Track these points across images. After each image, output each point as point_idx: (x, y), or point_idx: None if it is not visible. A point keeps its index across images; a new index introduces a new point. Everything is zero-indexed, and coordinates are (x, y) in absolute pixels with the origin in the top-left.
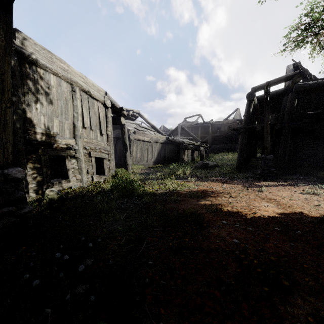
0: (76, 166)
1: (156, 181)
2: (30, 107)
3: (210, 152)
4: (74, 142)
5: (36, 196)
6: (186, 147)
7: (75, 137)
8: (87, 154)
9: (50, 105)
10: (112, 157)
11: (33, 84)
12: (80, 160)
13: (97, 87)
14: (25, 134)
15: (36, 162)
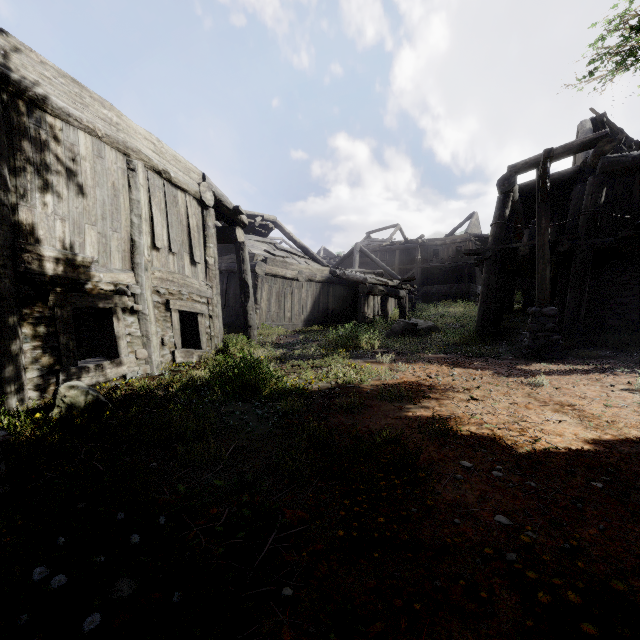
0: (136, 331)
1: (309, 362)
2: (30, 200)
3: (419, 300)
4: (133, 278)
5: (43, 397)
6: (371, 290)
7: (135, 268)
8: (161, 304)
9: (77, 198)
10: (216, 310)
11: (36, 150)
12: (146, 318)
13: (184, 163)
14: (16, 260)
15: (43, 323)
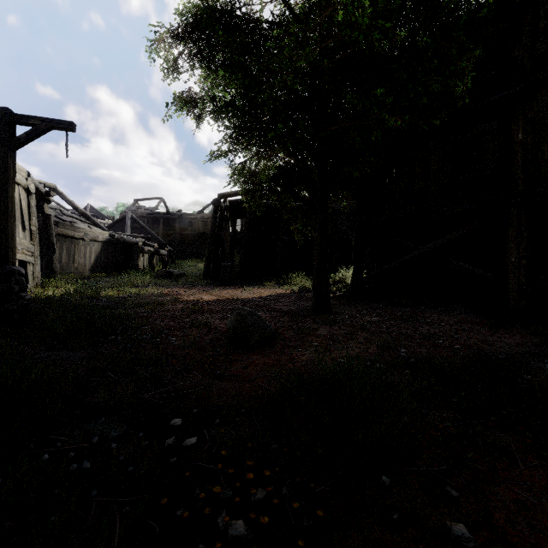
0: None
1: (111, 289)
2: None
3: (178, 257)
4: None
5: None
6: (142, 250)
7: None
8: None
9: None
10: (37, 260)
11: None
12: None
13: (18, 166)
14: None
15: None
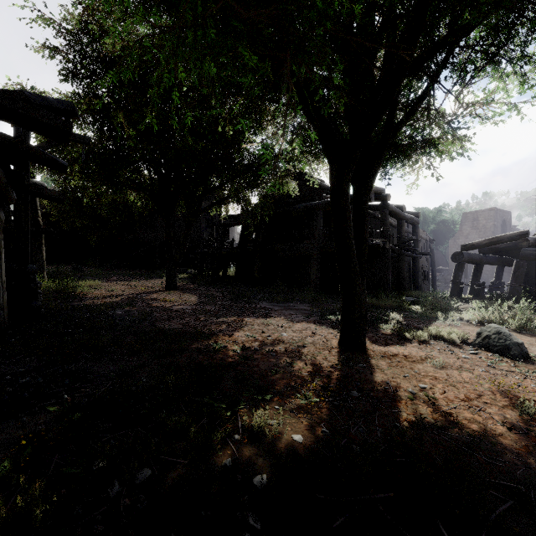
0: None
1: None
2: None
3: None
4: None
5: None
6: None
7: None
8: None
9: None
10: None
11: None
12: None
13: None
14: None
15: None
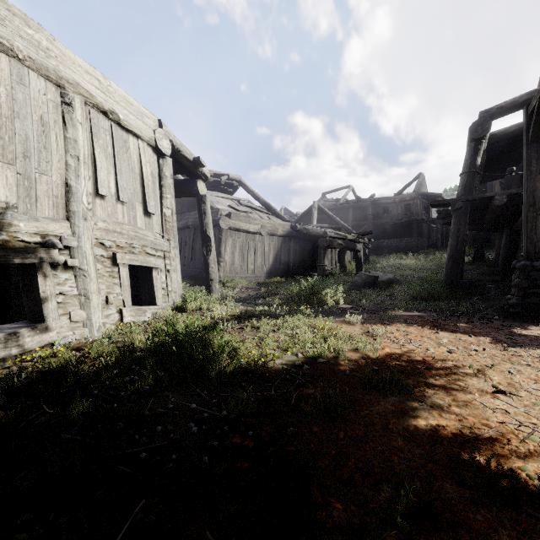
0: (71, 289)
1: (271, 322)
2: None
3: (371, 253)
4: (68, 228)
5: None
6: (330, 244)
7: (71, 217)
8: (107, 258)
9: None
10: (173, 264)
11: None
12: (84, 274)
13: (137, 106)
14: None
15: None
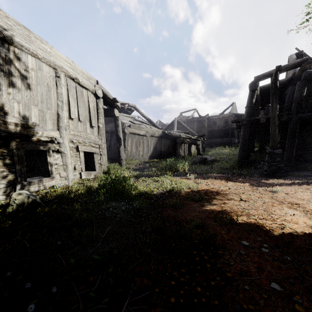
0: (60, 162)
1: (152, 178)
2: None
3: (206, 146)
4: (58, 134)
5: (6, 198)
6: (183, 141)
7: (59, 129)
8: (74, 148)
9: (27, 91)
10: (103, 151)
11: (3, 64)
12: (65, 155)
13: (87, 74)
14: None
15: (6, 158)
